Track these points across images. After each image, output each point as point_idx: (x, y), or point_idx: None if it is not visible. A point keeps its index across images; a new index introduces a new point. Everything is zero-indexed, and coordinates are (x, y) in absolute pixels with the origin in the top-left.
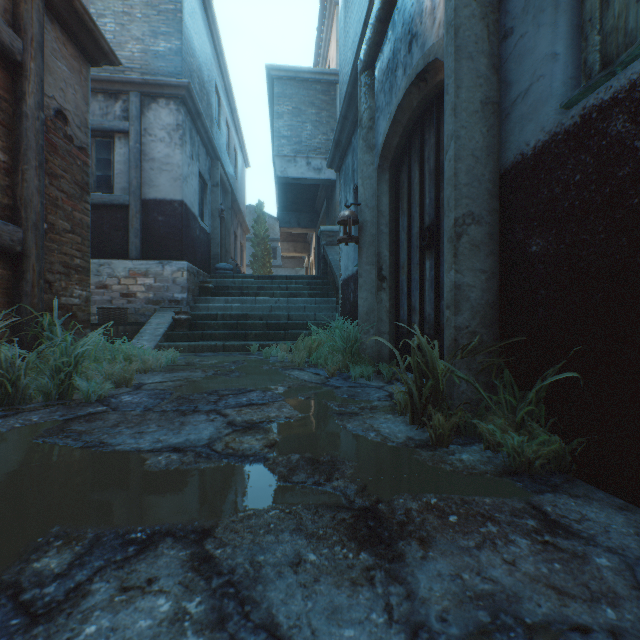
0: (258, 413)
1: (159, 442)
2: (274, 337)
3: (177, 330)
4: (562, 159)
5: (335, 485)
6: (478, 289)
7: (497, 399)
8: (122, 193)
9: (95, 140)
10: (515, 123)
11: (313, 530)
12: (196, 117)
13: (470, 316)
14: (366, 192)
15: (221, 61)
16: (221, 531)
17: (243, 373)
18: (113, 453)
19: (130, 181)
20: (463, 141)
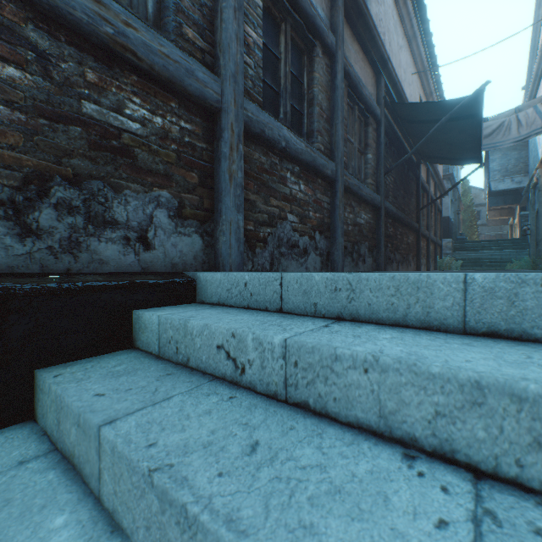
0: None
1: None
2: (494, 266)
3: None
4: None
5: None
6: None
7: None
8: None
9: None
10: None
11: None
12: (451, 180)
13: (541, 253)
14: (532, 221)
15: None
16: None
17: None
18: None
19: None
20: (540, 228)
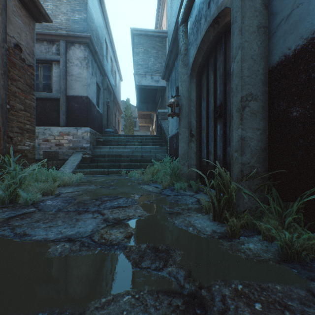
0: (122, 213)
1: (60, 234)
2: (134, 166)
3: (84, 163)
4: None
5: (170, 270)
6: (255, 140)
7: (269, 208)
8: (56, 92)
9: (42, 65)
10: (280, 37)
11: None
12: (94, 54)
13: (250, 156)
14: (183, 89)
15: (108, 26)
16: None
17: (116, 186)
18: (29, 243)
19: (60, 86)
20: (246, 50)
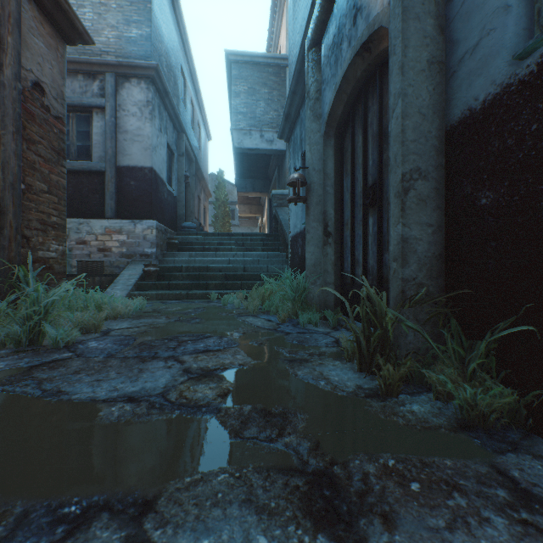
0: (213, 360)
1: (115, 391)
2: (232, 286)
3: (147, 280)
4: (516, 110)
5: (287, 441)
6: (425, 242)
7: (445, 349)
8: (99, 161)
9: (76, 115)
10: (462, 80)
11: (264, 502)
12: (164, 95)
13: (417, 268)
14: (313, 157)
15: (186, 48)
16: (164, 503)
17: (202, 319)
18: (68, 403)
19: (106, 150)
20: (410, 99)
